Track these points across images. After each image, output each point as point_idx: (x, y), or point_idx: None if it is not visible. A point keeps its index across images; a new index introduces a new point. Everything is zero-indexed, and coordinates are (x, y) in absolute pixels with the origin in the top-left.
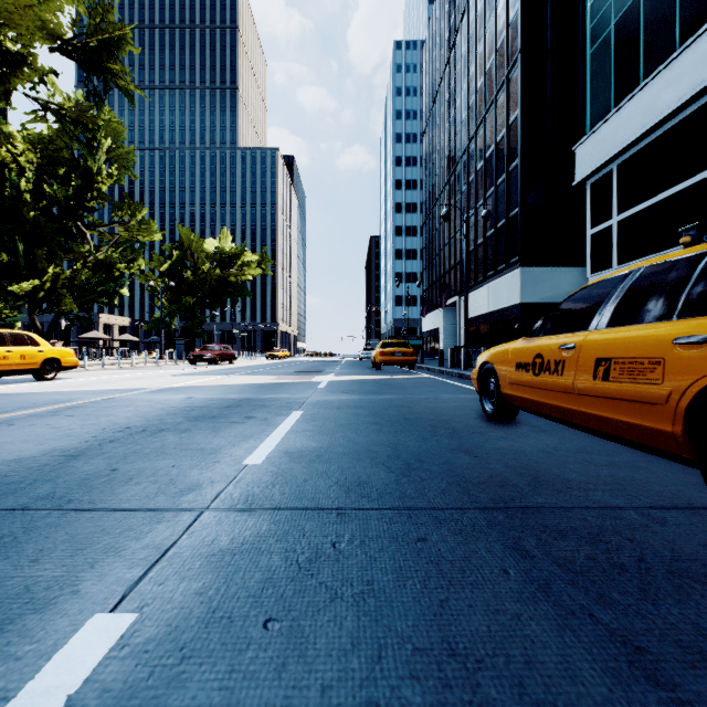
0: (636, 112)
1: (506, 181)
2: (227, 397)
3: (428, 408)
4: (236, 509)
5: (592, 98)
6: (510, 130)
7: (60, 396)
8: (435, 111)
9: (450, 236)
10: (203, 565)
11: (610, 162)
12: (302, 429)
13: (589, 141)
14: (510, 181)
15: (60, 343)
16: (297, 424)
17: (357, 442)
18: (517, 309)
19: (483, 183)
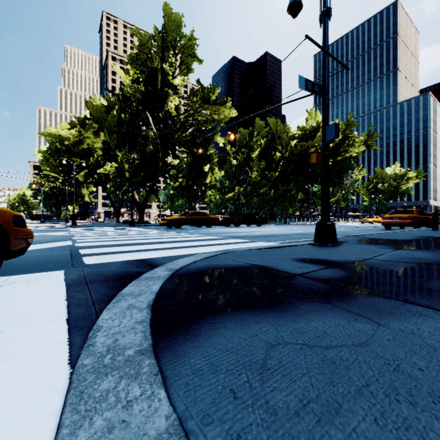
0: None
1: None
2: None
3: None
4: None
5: None
6: None
7: None
8: None
9: None
10: None
11: None
12: None
13: None
14: None
15: None
16: None
17: None
18: None
19: None
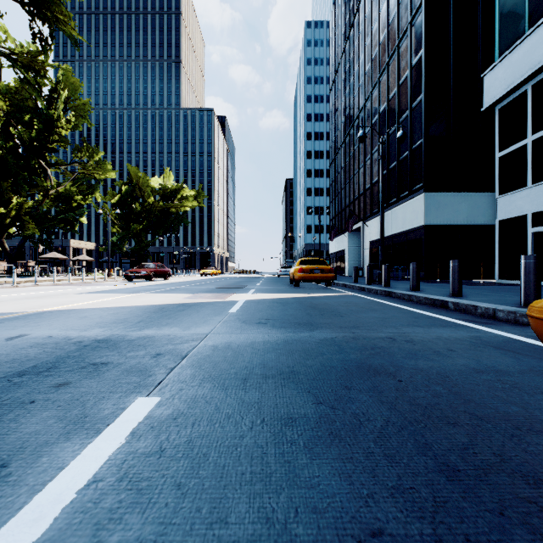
0: None
1: (409, 117)
2: (77, 334)
3: (432, 379)
4: None
5: (502, 26)
6: (414, 71)
7: None
8: (341, 69)
9: (354, 172)
10: None
11: (524, 83)
12: None
13: (500, 66)
14: (414, 116)
15: (32, 262)
16: None
17: None
18: (421, 231)
19: (386, 122)
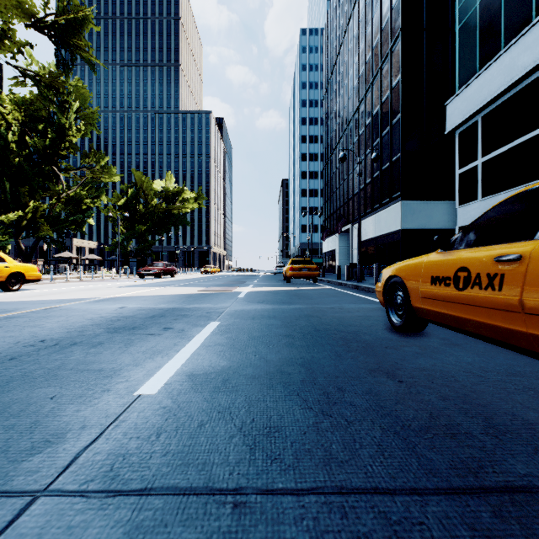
0: (499, 72)
1: (389, 133)
2: (155, 306)
3: (335, 318)
4: (86, 493)
5: (460, 64)
6: (393, 92)
7: (9, 305)
8: (333, 80)
9: (344, 178)
10: None
11: (475, 115)
12: (214, 342)
13: (458, 98)
14: (393, 133)
15: (41, 261)
16: (211, 337)
17: (268, 360)
18: (398, 234)
19: (371, 135)
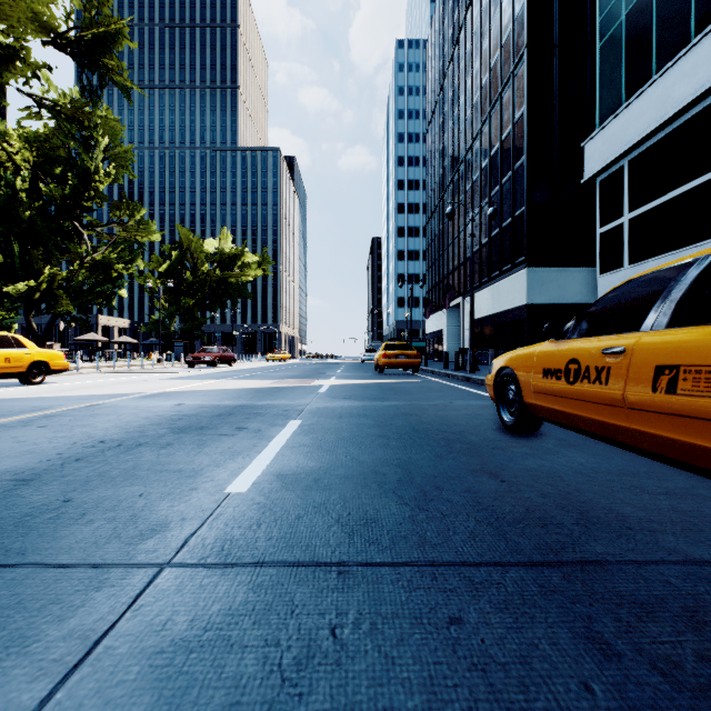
0: (649, 105)
1: (512, 179)
2: (220, 403)
3: (438, 416)
4: (206, 565)
5: (602, 93)
6: (516, 127)
7: (41, 402)
8: (438, 109)
9: (453, 237)
10: (142, 673)
11: (620, 159)
12: (298, 443)
13: (598, 137)
14: (516, 179)
15: (57, 345)
16: (294, 437)
17: (361, 461)
18: (523, 311)
19: (487, 182)
